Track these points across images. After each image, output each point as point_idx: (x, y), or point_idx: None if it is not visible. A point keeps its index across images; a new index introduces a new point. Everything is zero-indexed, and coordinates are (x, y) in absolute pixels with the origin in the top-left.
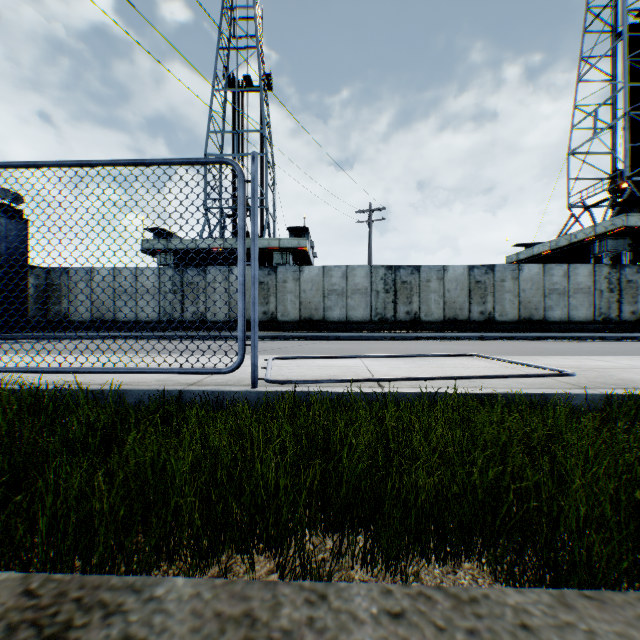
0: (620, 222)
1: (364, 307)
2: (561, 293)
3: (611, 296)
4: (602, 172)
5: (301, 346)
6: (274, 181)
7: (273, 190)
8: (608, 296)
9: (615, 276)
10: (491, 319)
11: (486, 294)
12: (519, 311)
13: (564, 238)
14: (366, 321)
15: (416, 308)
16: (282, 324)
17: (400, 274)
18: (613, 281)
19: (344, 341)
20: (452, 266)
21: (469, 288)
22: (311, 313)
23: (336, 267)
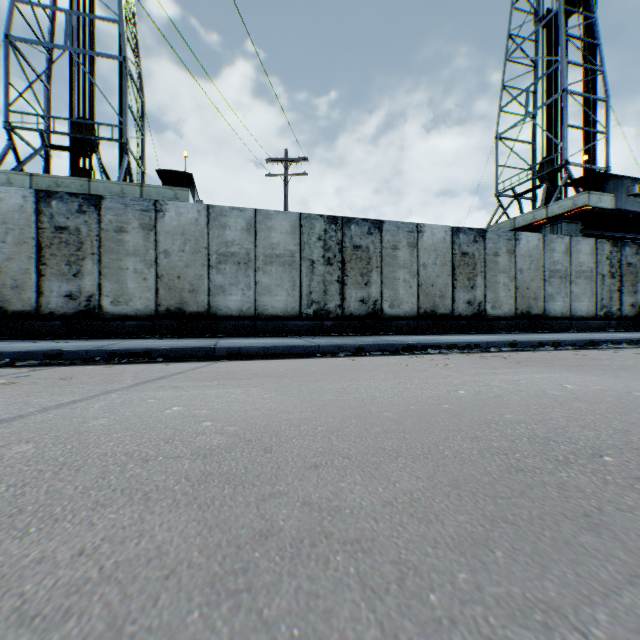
0: (582, 201)
1: (288, 289)
2: (562, 277)
3: (612, 283)
4: (525, 162)
5: (43, 419)
6: (143, 114)
7: (141, 126)
8: (609, 283)
9: (616, 257)
10: (482, 313)
11: (475, 274)
12: (516, 301)
13: (507, 223)
14: (292, 315)
15: (376, 293)
16: (114, 321)
17: (351, 233)
18: (614, 263)
19: (253, 362)
20: (430, 226)
21: (453, 263)
22: (182, 298)
23: (234, 210)
